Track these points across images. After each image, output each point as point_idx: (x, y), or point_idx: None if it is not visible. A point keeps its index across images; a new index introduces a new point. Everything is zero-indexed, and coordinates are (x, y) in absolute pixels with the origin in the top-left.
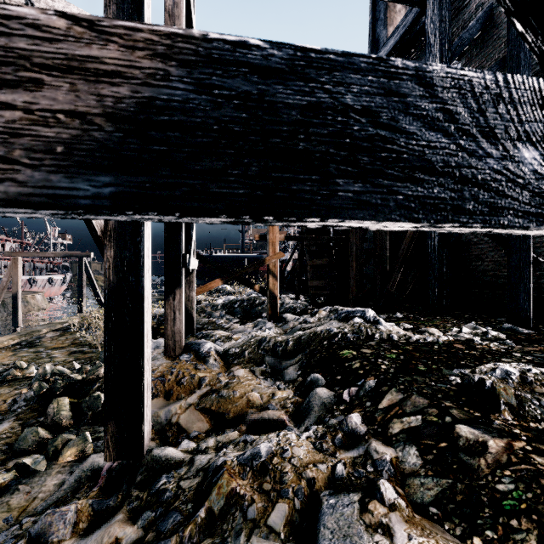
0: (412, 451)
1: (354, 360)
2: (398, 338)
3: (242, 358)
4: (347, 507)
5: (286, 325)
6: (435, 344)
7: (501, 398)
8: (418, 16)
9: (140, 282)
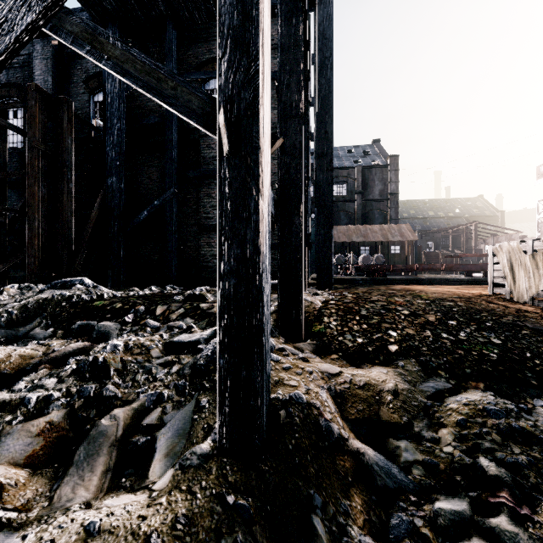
0: (188, 319)
1: (114, 304)
2: (121, 295)
3: None
4: (184, 335)
5: None
6: (147, 294)
7: (206, 296)
8: None
9: None
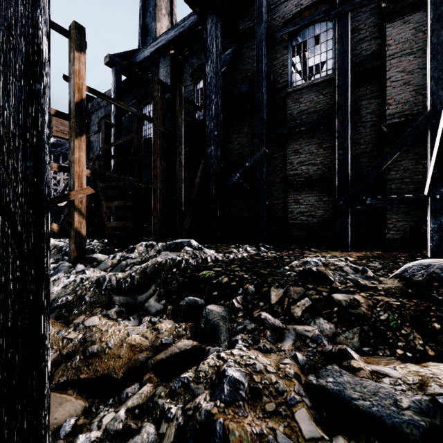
0: (322, 321)
1: (219, 277)
2: (222, 258)
3: (84, 305)
4: (343, 376)
5: (104, 264)
6: (246, 258)
7: (328, 275)
8: (194, 26)
9: (43, 172)
